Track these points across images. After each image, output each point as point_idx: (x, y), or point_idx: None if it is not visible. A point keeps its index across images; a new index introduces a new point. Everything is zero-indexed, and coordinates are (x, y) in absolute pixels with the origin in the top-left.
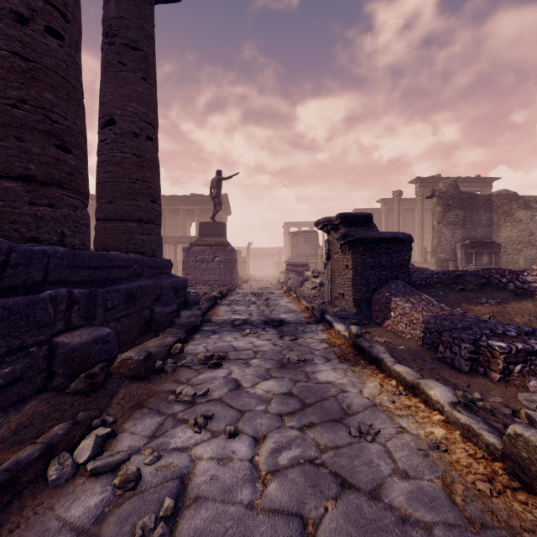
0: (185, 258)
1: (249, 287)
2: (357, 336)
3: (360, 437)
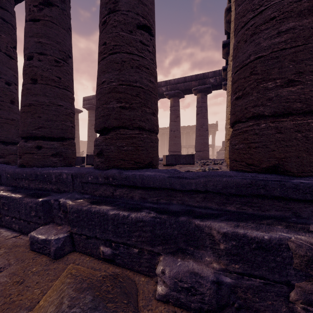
0: (217, 155)
1: None
2: None
3: None
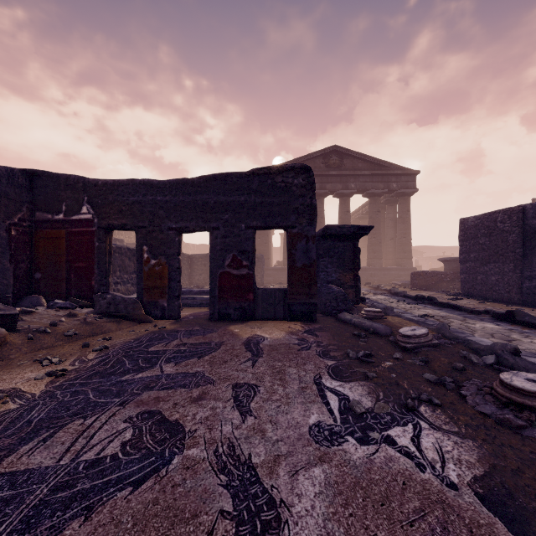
0: None
1: None
2: None
3: None
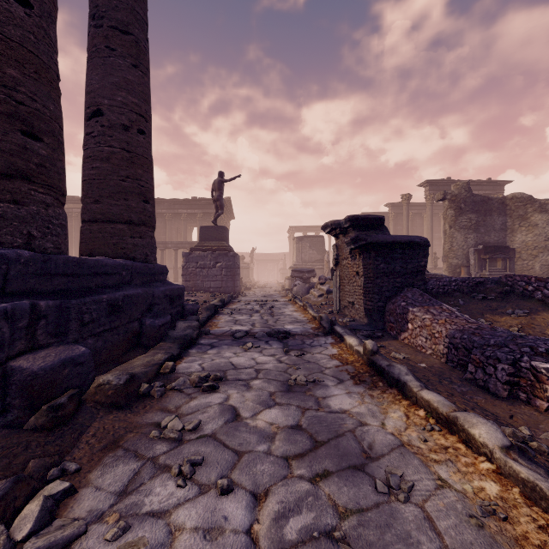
0: (184, 263)
1: (253, 294)
2: (372, 353)
3: (389, 494)
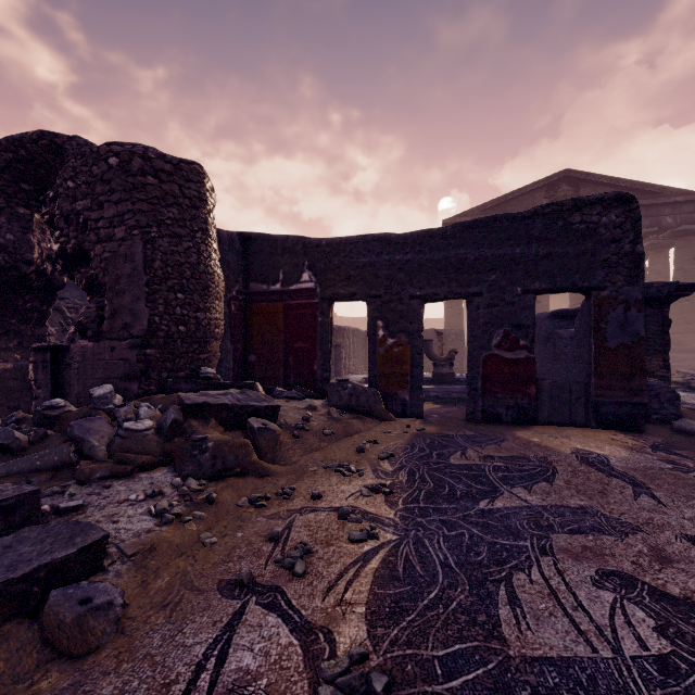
0: None
1: None
2: None
3: None
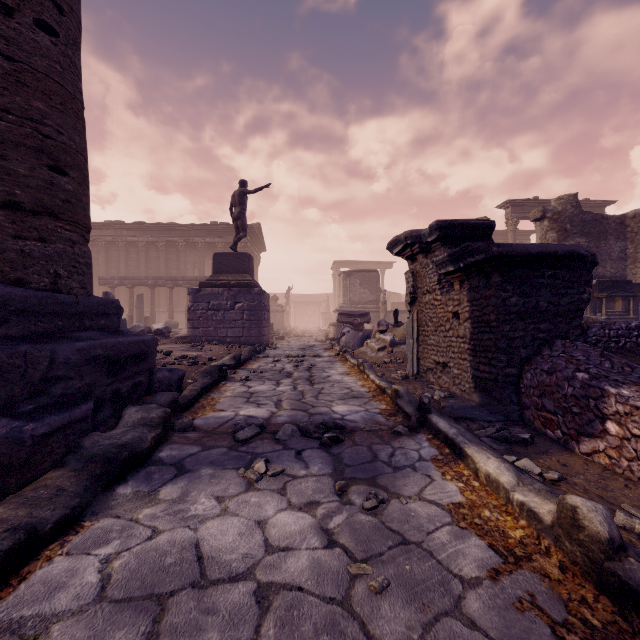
0: (191, 303)
1: (286, 345)
2: (614, 551)
3: None
